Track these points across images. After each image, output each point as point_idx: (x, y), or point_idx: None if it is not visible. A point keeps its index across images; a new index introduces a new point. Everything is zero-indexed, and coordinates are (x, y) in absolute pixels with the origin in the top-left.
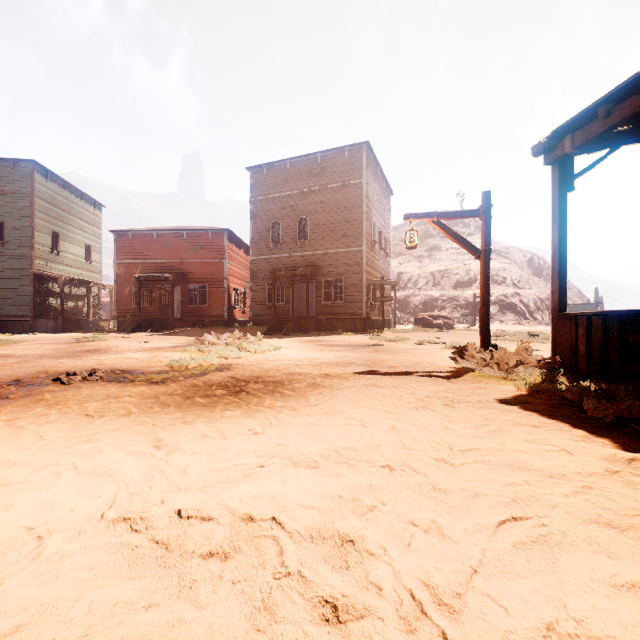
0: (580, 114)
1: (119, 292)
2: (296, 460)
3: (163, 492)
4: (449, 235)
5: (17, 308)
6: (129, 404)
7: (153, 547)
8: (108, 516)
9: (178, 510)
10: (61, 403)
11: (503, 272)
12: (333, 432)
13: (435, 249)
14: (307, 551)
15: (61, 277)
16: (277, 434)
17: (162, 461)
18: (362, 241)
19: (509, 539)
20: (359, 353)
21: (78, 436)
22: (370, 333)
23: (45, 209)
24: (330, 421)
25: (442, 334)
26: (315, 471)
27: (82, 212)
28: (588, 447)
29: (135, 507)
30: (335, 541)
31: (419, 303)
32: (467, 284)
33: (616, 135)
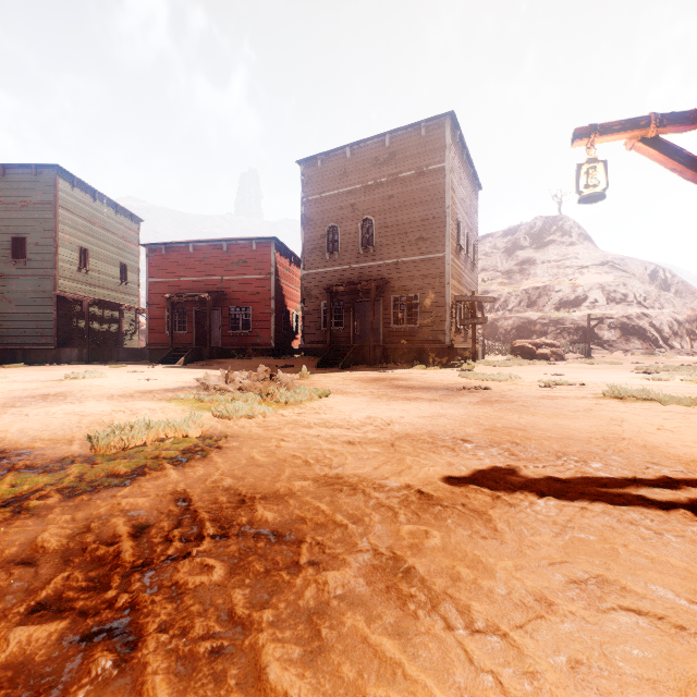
0: None
1: (152, 316)
2: None
3: None
4: (683, 165)
5: (40, 335)
6: None
7: None
8: None
9: None
10: None
11: (623, 287)
12: None
13: (527, 263)
14: None
15: (86, 299)
16: None
17: None
18: (445, 244)
19: None
20: (462, 407)
21: None
22: (457, 367)
23: (71, 222)
24: None
25: (560, 369)
26: None
27: (116, 226)
28: None
29: None
30: None
31: (511, 328)
32: (574, 303)
33: None
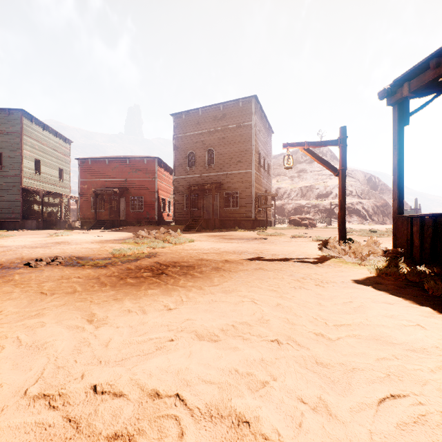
0: (416, 66)
1: (82, 201)
2: (200, 334)
3: (86, 365)
4: (316, 159)
5: (11, 212)
6: (76, 284)
7: (65, 426)
8: (31, 392)
9: (94, 386)
10: (25, 283)
11: (350, 187)
12: (231, 308)
13: (302, 171)
14: (206, 432)
15: (41, 191)
16: (186, 310)
17: (91, 334)
18: (252, 165)
19: (392, 419)
20: (250, 244)
21: (30, 311)
22: (257, 230)
23: (30, 143)
24: (228, 299)
25: (308, 231)
26: (216, 344)
27: (57, 146)
28: (438, 322)
29: (58, 381)
30: (232, 421)
31: (291, 209)
32: (325, 196)
33: (441, 83)
